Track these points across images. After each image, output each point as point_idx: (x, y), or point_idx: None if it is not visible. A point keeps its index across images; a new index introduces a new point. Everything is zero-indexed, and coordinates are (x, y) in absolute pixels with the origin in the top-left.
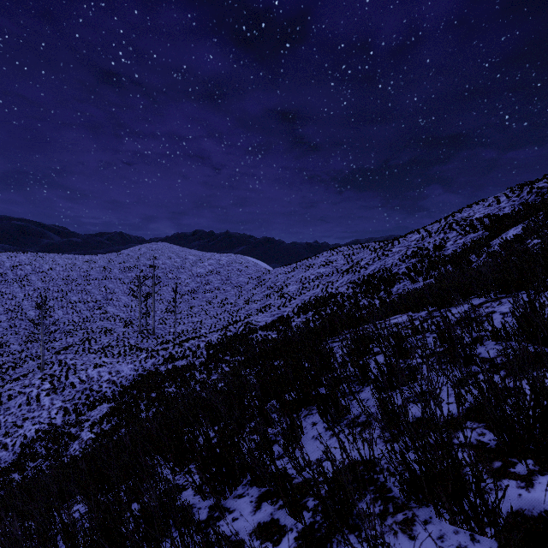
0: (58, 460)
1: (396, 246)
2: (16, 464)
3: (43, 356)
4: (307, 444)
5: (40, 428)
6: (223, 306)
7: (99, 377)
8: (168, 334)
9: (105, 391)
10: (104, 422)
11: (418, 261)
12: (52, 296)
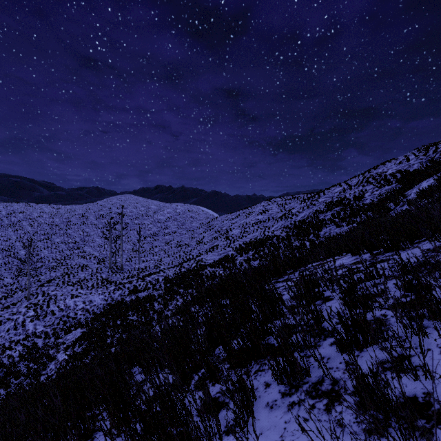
0: (37, 378)
1: (321, 197)
2: (2, 381)
3: (29, 288)
4: (261, 415)
5: (24, 349)
6: (178, 247)
7: (75, 306)
8: (133, 269)
9: (80, 318)
10: (77, 345)
11: (341, 209)
12: (39, 238)
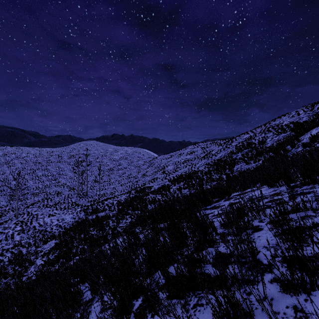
0: (20, 278)
1: (234, 141)
2: None
3: (17, 209)
4: None
5: (12, 256)
6: (128, 179)
7: (51, 222)
8: (95, 195)
9: (54, 232)
10: (51, 253)
11: (249, 151)
12: (27, 172)
